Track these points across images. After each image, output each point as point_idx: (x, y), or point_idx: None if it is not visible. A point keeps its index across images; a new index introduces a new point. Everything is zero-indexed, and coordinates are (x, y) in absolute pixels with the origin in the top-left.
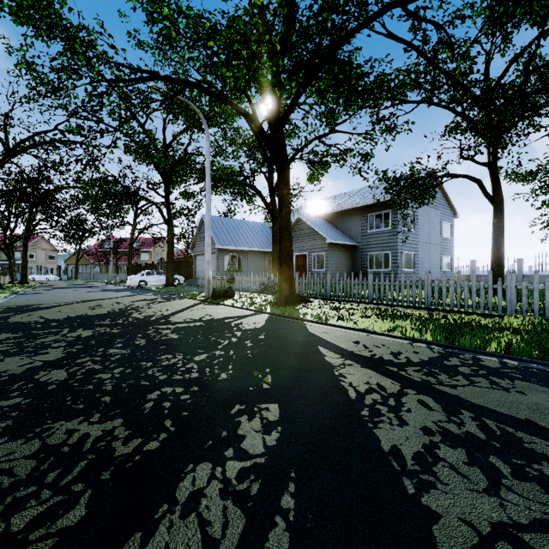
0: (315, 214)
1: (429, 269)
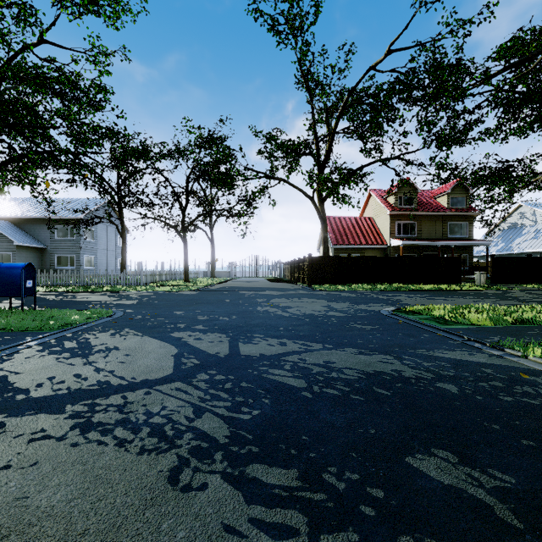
0: None
1: (107, 267)
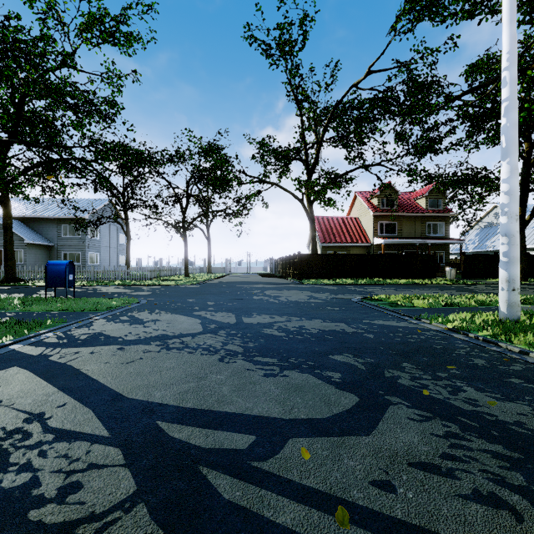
0: None
1: (109, 264)
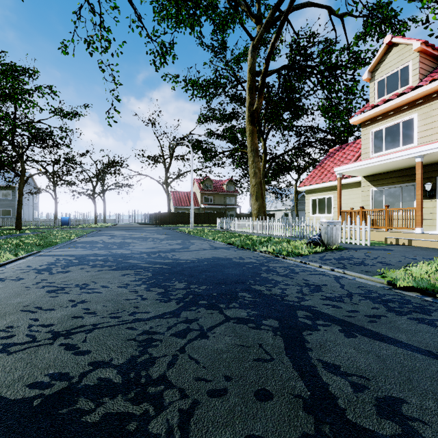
0: None
1: (29, 217)
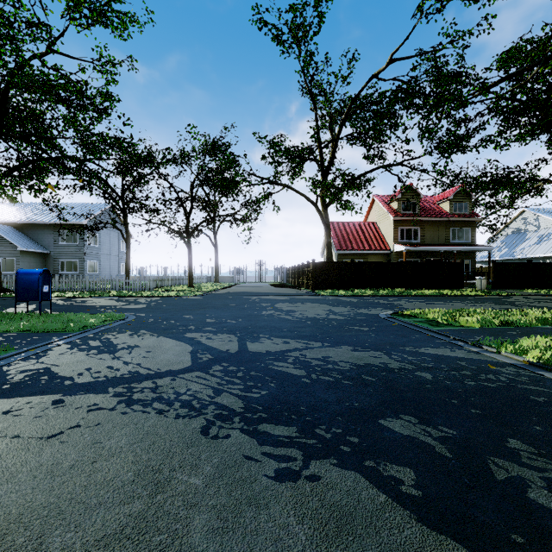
0: (2, 221)
1: (110, 272)
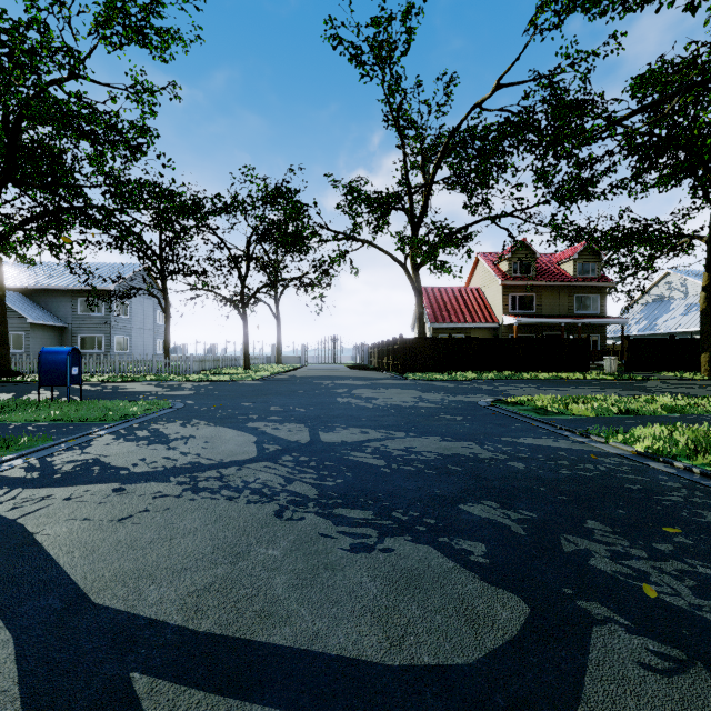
0: (7, 286)
1: (143, 351)
